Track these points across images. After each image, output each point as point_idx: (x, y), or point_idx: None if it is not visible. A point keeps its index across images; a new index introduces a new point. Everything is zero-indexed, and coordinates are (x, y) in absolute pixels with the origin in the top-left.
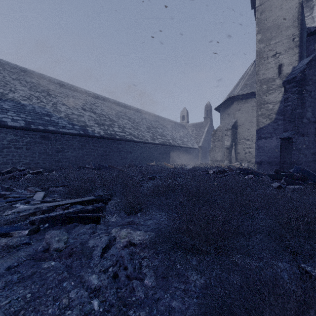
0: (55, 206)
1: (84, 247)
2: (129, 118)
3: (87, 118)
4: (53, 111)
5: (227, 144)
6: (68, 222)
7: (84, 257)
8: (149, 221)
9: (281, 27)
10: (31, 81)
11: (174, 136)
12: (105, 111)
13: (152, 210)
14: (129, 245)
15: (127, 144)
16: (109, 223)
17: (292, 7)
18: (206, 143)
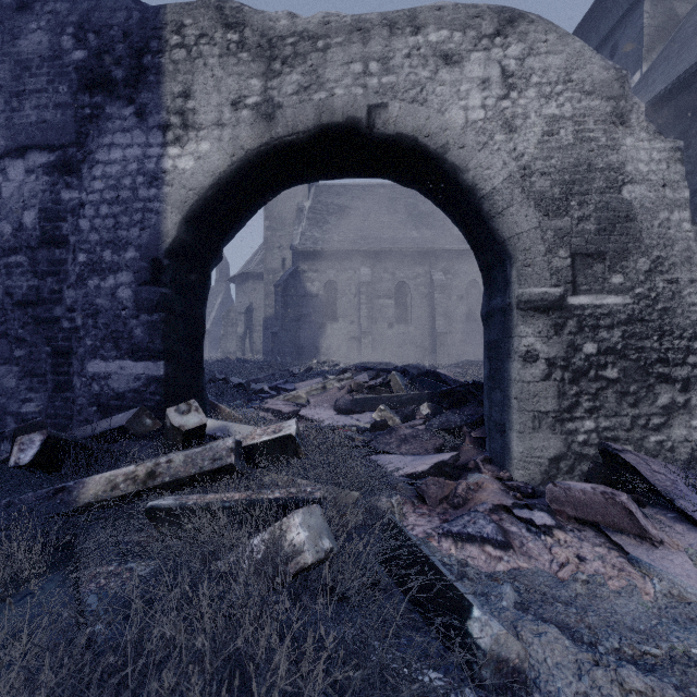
0: None
1: None
2: None
3: None
4: None
5: (240, 331)
6: None
7: None
8: None
9: (285, 222)
10: None
11: None
12: None
13: None
14: None
15: None
16: None
17: (293, 207)
18: (219, 324)
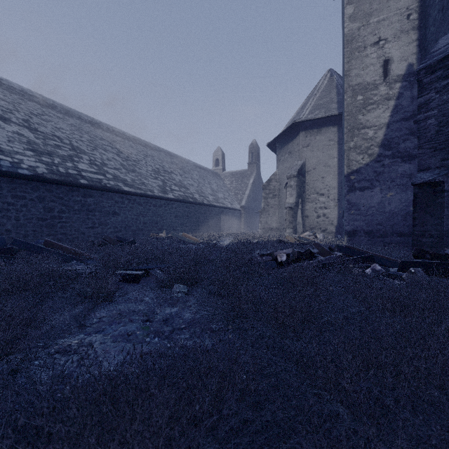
0: None
1: None
2: (119, 152)
3: (6, 135)
4: None
5: (290, 201)
6: None
7: None
8: None
9: None
10: None
11: (202, 189)
12: (64, 131)
13: None
14: None
15: (106, 197)
16: None
17: None
18: (252, 202)
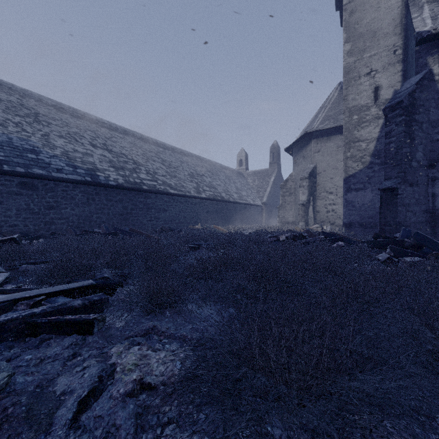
0: (13, 300)
1: (42, 397)
2: (163, 161)
3: (97, 158)
4: (42, 146)
5: (302, 199)
6: (30, 333)
7: (30, 431)
8: (185, 327)
9: (378, 34)
10: (8, 100)
11: (228, 188)
12: (127, 149)
13: (193, 303)
14: (139, 390)
15: (159, 198)
16: (110, 332)
17: (392, 6)
18: (272, 198)
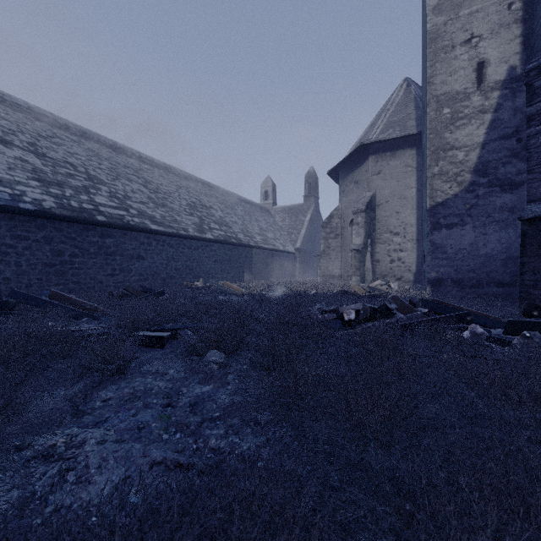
0: None
1: None
2: (146, 182)
3: (5, 162)
4: None
5: (356, 242)
6: None
7: None
8: None
9: None
10: None
11: (248, 227)
12: (79, 157)
13: None
14: None
15: (129, 237)
16: None
17: None
18: (309, 243)
